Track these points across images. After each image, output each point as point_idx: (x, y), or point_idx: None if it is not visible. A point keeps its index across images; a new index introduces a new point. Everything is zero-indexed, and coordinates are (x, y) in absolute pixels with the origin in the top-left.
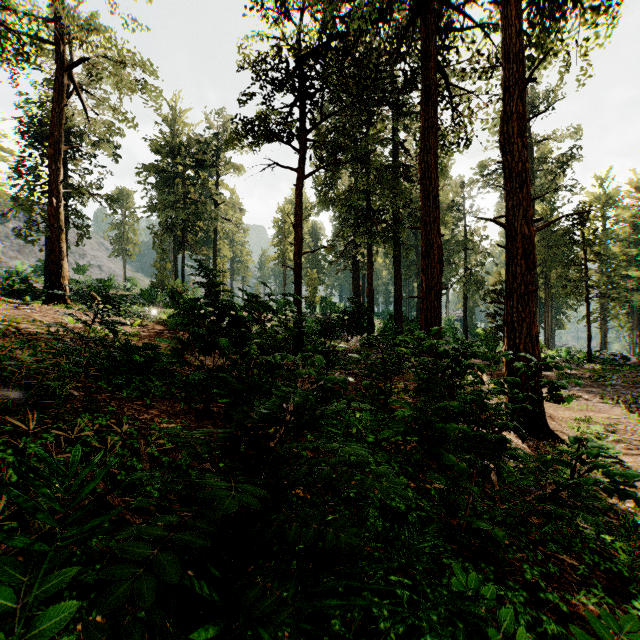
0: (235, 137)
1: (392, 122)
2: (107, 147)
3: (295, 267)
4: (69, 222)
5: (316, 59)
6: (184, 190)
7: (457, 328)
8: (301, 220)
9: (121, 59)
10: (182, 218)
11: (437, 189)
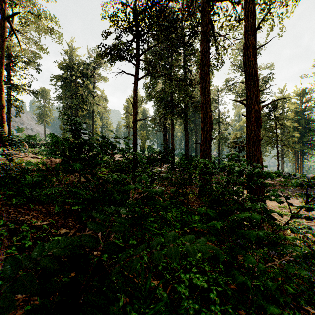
0: (100, 55)
1: (183, 57)
2: (33, 64)
3: (133, 127)
4: (11, 104)
5: (145, 16)
6: (76, 89)
7: (214, 161)
8: (137, 102)
9: (38, 14)
10: (75, 103)
11: (209, 86)
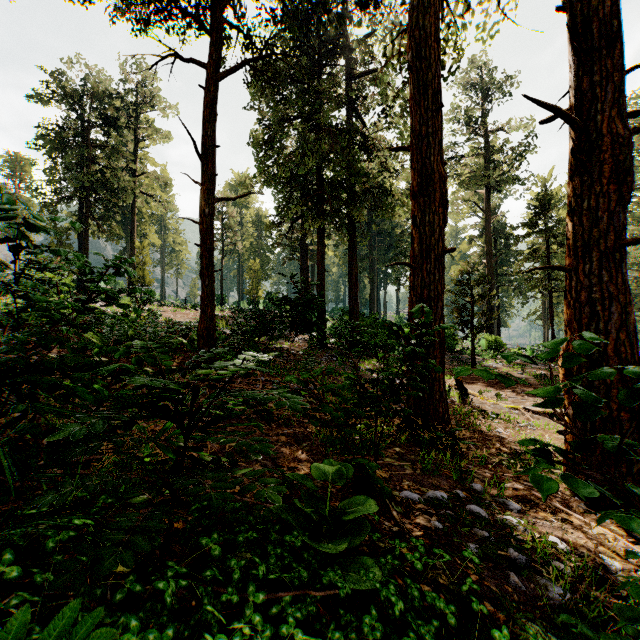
0: None
1: (346, 81)
2: None
3: (202, 220)
4: None
5: None
6: (86, 151)
7: None
8: (213, 145)
9: None
10: (85, 187)
11: (437, 82)
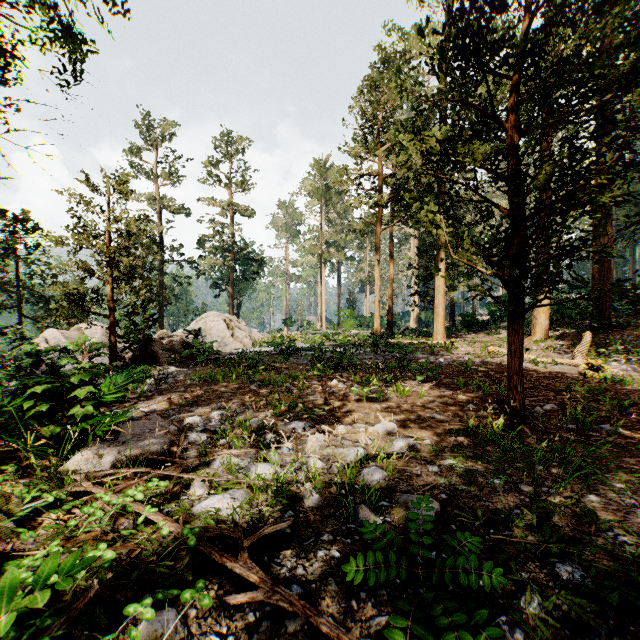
0: None
1: None
2: None
3: None
4: None
5: None
6: None
7: None
8: None
9: None
10: None
11: None
